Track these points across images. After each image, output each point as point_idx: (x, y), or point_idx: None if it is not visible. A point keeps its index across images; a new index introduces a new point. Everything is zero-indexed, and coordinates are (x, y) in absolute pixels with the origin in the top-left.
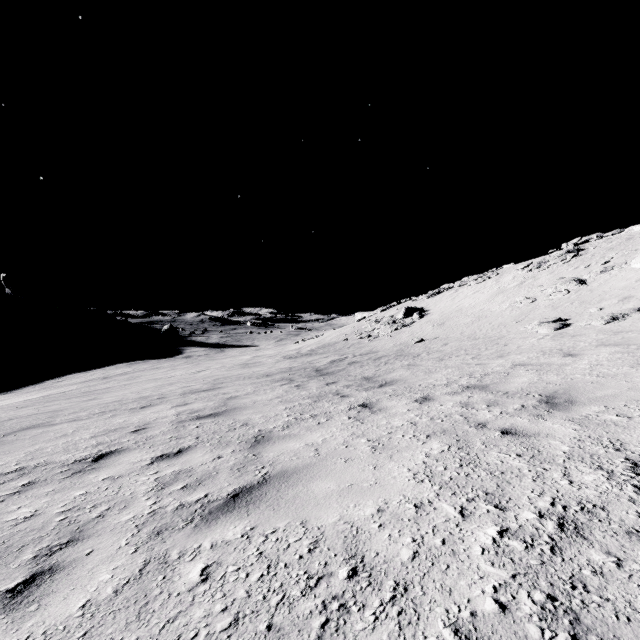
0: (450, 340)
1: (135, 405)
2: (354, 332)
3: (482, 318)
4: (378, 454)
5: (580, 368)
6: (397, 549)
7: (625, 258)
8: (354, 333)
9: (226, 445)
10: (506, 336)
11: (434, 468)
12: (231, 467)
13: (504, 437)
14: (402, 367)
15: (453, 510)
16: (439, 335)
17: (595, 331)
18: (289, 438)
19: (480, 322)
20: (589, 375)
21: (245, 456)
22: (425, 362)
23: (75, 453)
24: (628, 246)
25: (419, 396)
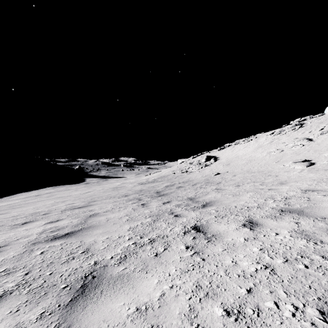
0: (236, 173)
1: (21, 221)
2: (178, 169)
3: (252, 161)
4: None
5: None
6: None
7: None
8: (178, 170)
9: (44, 295)
10: (273, 170)
11: None
12: None
13: None
14: (213, 190)
15: None
16: (228, 170)
17: None
18: (120, 285)
19: (252, 163)
20: None
21: None
22: (227, 187)
23: None
24: None
25: (243, 219)
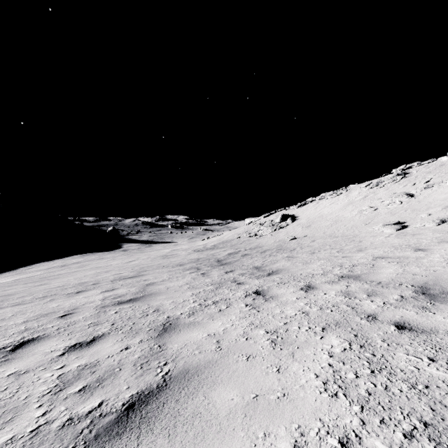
0: (316, 238)
1: (73, 290)
2: (245, 232)
3: (338, 222)
4: (279, 350)
5: (436, 261)
6: None
7: (441, 178)
8: (245, 233)
9: (136, 333)
10: (359, 235)
11: (344, 374)
12: (135, 362)
13: (402, 333)
14: (283, 258)
15: None
16: (307, 234)
17: (430, 231)
18: (193, 326)
19: (337, 225)
20: None
21: (151, 347)
22: (300, 255)
23: (0, 340)
24: (442, 170)
25: (303, 284)
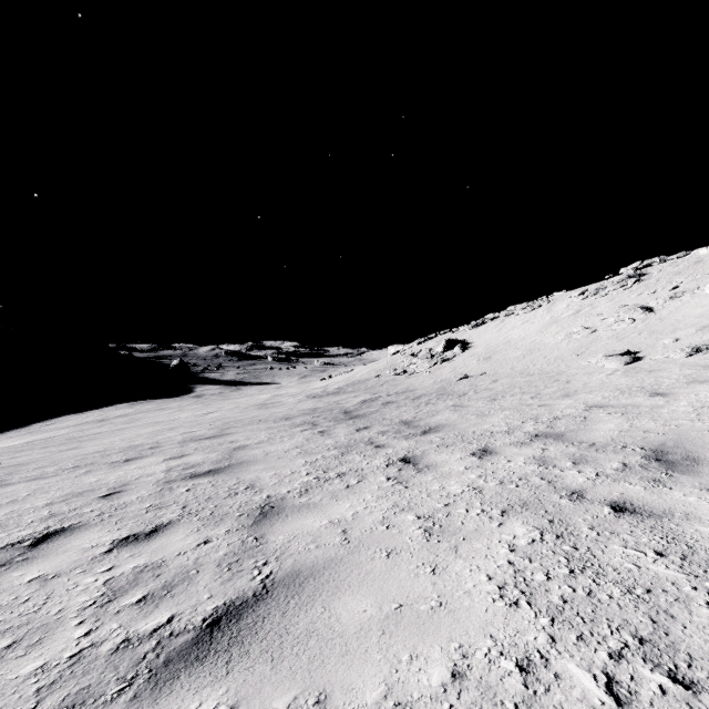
0: (500, 376)
1: (119, 457)
2: (387, 367)
3: (535, 351)
4: (436, 543)
5: (681, 411)
6: None
7: (696, 283)
8: (387, 369)
9: (220, 520)
10: (566, 371)
11: (529, 575)
12: (220, 561)
13: (620, 517)
14: (447, 408)
15: (593, 683)
16: (486, 371)
17: (677, 365)
18: (307, 510)
19: (533, 356)
20: (699, 421)
21: (243, 540)
22: (474, 402)
23: (13, 531)
24: (698, 270)
25: (476, 447)
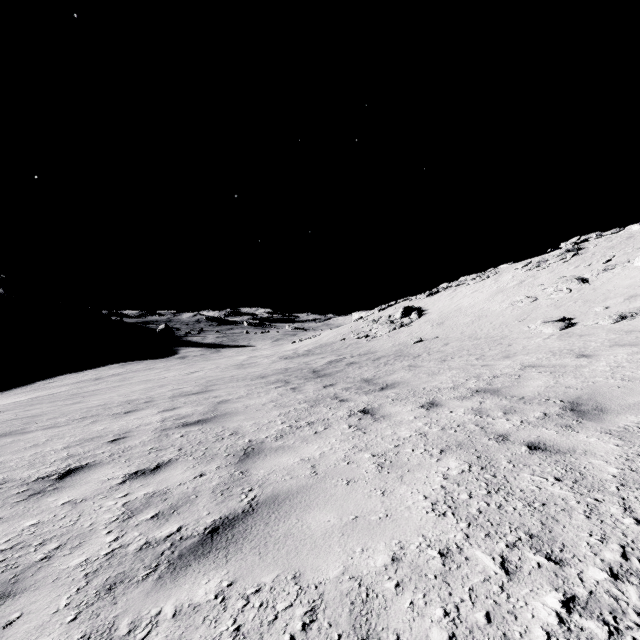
0: (450, 340)
1: (119, 410)
2: (351, 332)
3: (482, 317)
4: (386, 474)
5: (599, 370)
6: (425, 629)
7: (627, 256)
8: (351, 333)
9: (211, 459)
10: (509, 336)
11: (456, 495)
12: (213, 489)
13: (533, 454)
14: (403, 368)
15: (492, 562)
16: (439, 335)
17: (604, 330)
18: (282, 451)
19: (480, 322)
20: (612, 378)
21: (231, 474)
22: (427, 363)
23: (40, 468)
24: (629, 245)
25: (425, 401)
